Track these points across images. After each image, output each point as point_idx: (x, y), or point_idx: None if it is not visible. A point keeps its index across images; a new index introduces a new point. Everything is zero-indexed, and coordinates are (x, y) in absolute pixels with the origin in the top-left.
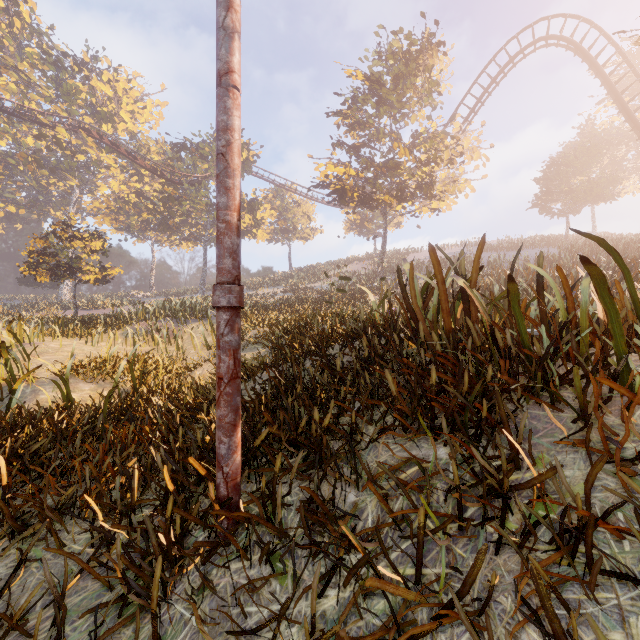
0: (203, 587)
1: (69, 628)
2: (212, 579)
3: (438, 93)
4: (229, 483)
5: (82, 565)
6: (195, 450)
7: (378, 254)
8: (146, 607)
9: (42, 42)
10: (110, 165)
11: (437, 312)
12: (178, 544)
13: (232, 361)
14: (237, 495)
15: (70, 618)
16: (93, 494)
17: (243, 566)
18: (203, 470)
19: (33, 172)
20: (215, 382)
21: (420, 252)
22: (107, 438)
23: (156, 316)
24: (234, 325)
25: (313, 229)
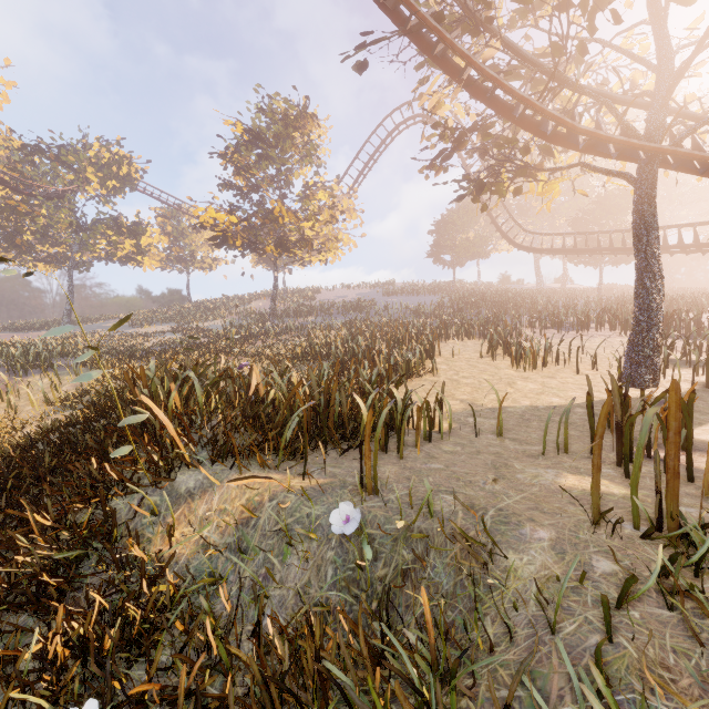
0: None
1: None
2: None
3: (317, 157)
4: None
5: None
6: None
7: (289, 290)
8: None
9: None
10: None
11: (179, 390)
12: None
13: None
14: None
15: None
16: None
17: None
18: None
19: None
20: (13, 443)
21: (332, 291)
22: None
23: None
24: None
25: (216, 259)
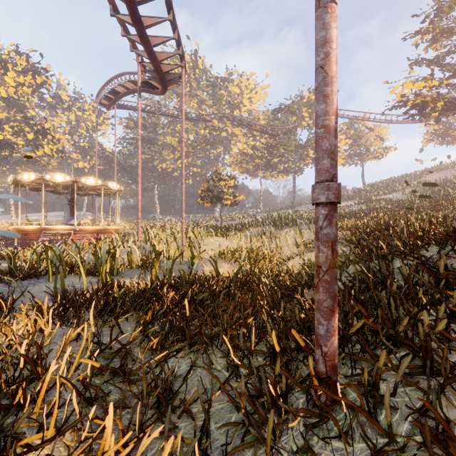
0: (306, 450)
1: (214, 426)
2: (313, 445)
3: None
4: (327, 362)
5: (221, 385)
6: (294, 323)
7: None
8: (260, 439)
9: (207, 76)
10: (238, 134)
11: None
12: (284, 399)
13: (330, 252)
14: (334, 375)
15: (214, 418)
16: (228, 335)
17: (345, 451)
18: (302, 342)
19: (203, 148)
20: (306, 271)
21: None
22: (236, 299)
23: (263, 224)
24: (332, 219)
25: (386, 148)
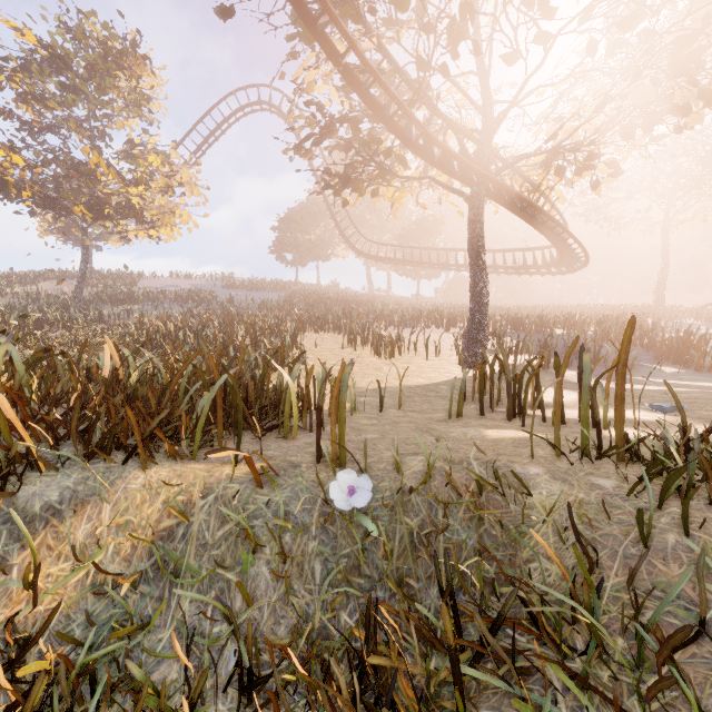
0: None
1: None
2: None
3: (149, 110)
4: None
5: None
6: None
7: (98, 273)
8: None
9: None
10: None
11: None
12: None
13: None
14: None
15: None
16: None
17: None
18: None
19: None
20: None
21: (159, 278)
22: None
23: None
24: None
25: None
